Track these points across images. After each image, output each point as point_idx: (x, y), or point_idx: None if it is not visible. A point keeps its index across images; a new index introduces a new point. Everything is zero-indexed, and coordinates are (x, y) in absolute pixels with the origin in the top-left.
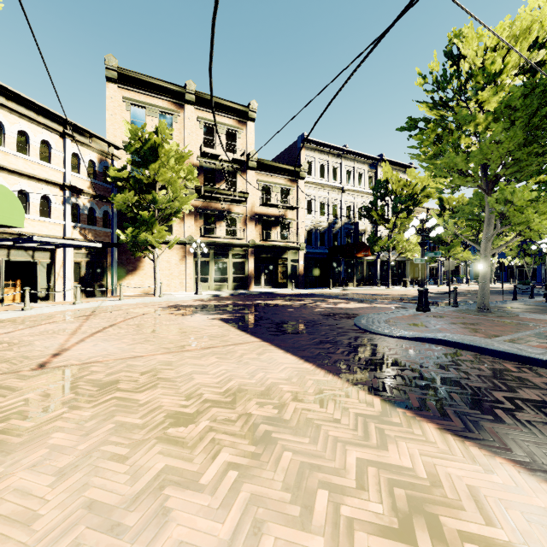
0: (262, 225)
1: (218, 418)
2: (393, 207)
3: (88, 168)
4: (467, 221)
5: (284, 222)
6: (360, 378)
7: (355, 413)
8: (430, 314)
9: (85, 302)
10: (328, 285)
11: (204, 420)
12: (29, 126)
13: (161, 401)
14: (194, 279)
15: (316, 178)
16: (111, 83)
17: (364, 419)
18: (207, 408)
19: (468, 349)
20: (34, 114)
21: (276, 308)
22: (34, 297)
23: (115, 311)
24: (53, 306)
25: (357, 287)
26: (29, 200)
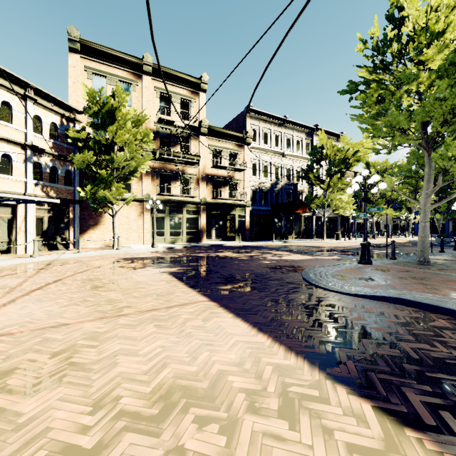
0: (213, 185)
1: None
2: (328, 169)
3: (50, 130)
4: (406, 178)
5: (232, 182)
6: (330, 360)
7: (345, 443)
8: (374, 267)
9: (45, 254)
10: (271, 238)
11: None
12: None
13: (54, 416)
14: (151, 233)
15: (260, 144)
16: (74, 53)
17: None
18: (117, 435)
19: (437, 311)
20: None
21: (225, 260)
22: None
23: (70, 264)
24: (10, 259)
25: (296, 240)
26: None
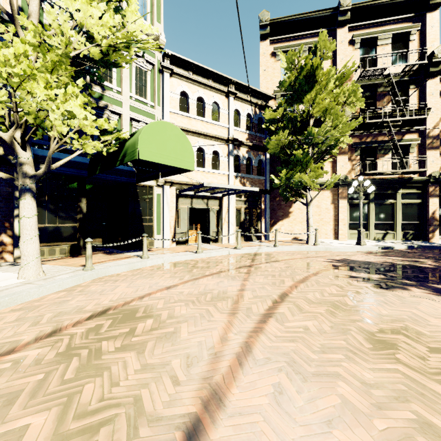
0: None
1: None
2: None
3: (246, 122)
4: None
5: None
6: None
7: None
8: None
9: (244, 246)
10: None
11: None
12: (204, 92)
13: None
14: (348, 226)
15: None
16: (264, 39)
17: None
18: None
19: None
20: (208, 81)
21: None
22: (208, 238)
23: (275, 262)
24: (219, 249)
25: None
26: (204, 156)
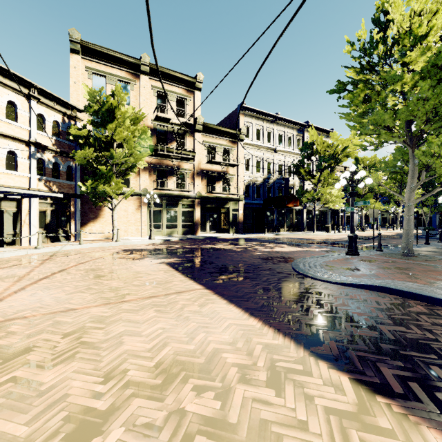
0: (208, 179)
1: (137, 421)
2: (318, 165)
3: (53, 128)
4: (391, 174)
5: (226, 177)
6: (314, 340)
7: (323, 406)
8: (360, 258)
9: (48, 246)
10: (263, 230)
11: (117, 426)
12: None
13: (71, 385)
14: (148, 226)
15: (253, 140)
16: (75, 54)
17: (339, 420)
18: (126, 400)
19: (416, 298)
20: (0, 76)
21: (219, 251)
22: (1, 242)
23: (72, 255)
24: (15, 250)
25: (287, 232)
26: None
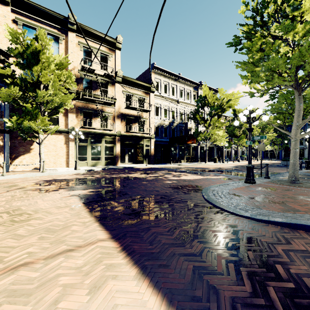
0: (126, 121)
1: None
2: (209, 112)
3: None
4: (278, 114)
5: (140, 120)
6: None
7: None
8: (259, 186)
9: None
10: (169, 161)
11: None
12: None
13: None
14: (75, 158)
15: (161, 93)
16: (4, 4)
17: None
18: None
19: None
20: None
21: (134, 181)
22: None
23: None
24: None
25: (187, 163)
26: None
